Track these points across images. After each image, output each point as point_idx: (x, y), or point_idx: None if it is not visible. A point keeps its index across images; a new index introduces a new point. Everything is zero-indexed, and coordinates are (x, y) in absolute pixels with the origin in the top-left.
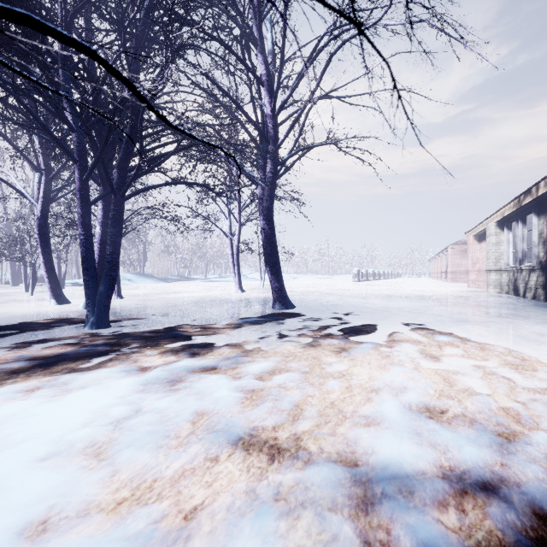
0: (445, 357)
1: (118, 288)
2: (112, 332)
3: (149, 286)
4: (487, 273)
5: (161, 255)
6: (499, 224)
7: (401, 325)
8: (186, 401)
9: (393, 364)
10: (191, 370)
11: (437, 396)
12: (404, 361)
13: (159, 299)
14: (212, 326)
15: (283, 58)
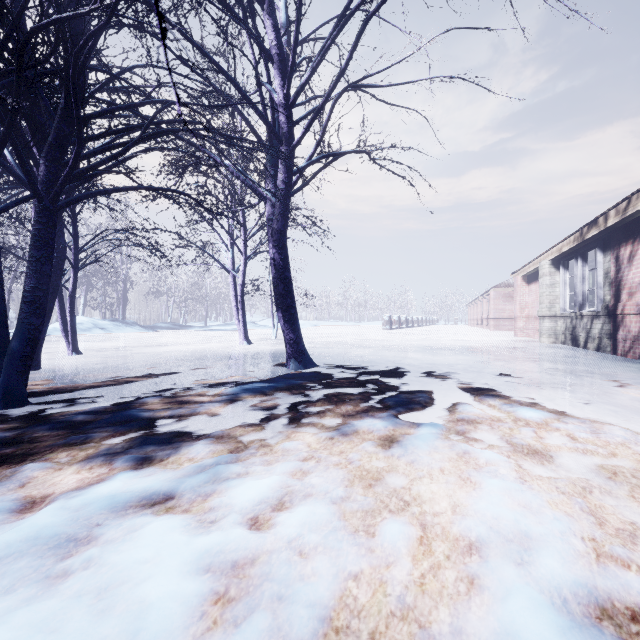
0: (551, 451)
1: (73, 340)
2: (25, 414)
3: (127, 337)
4: (540, 319)
5: (148, 298)
6: (554, 262)
7: (461, 391)
8: (64, 626)
9: (481, 472)
10: (120, 507)
11: (593, 558)
12: (496, 463)
13: (133, 355)
14: (194, 398)
15: (300, 20)
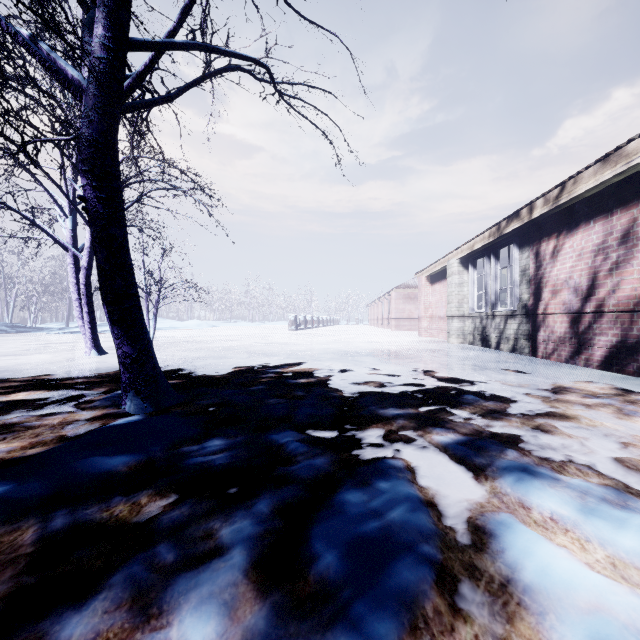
0: None
1: None
2: None
3: None
4: (449, 319)
5: None
6: (462, 261)
7: (452, 456)
8: None
9: None
10: None
11: None
12: None
13: None
14: None
15: None
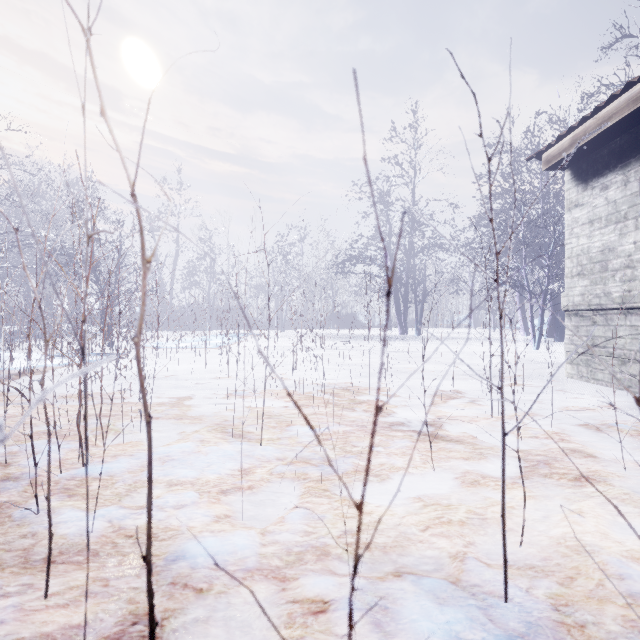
0: None
1: None
2: None
3: None
4: None
5: None
6: None
7: None
8: None
9: None
10: None
11: None
12: None
13: None
14: None
15: None
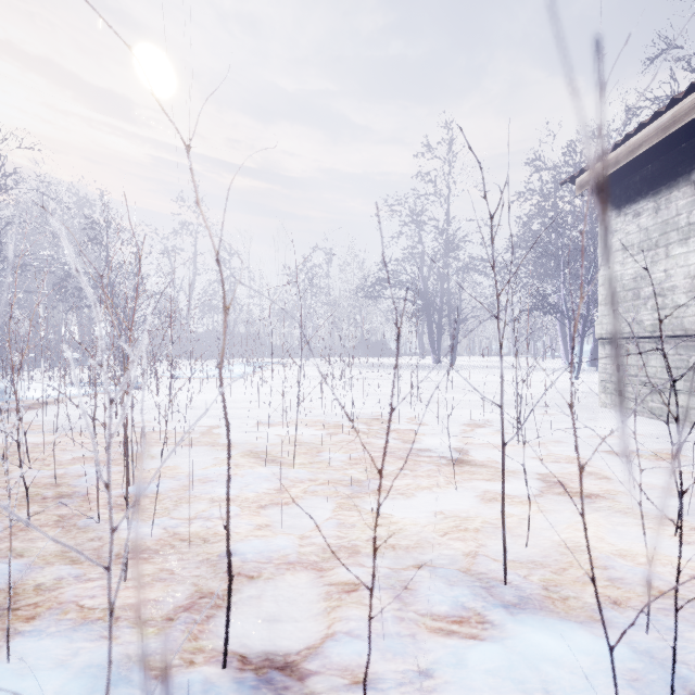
0: None
1: None
2: None
3: None
4: None
5: None
6: None
7: None
8: None
9: None
10: None
11: None
12: None
13: None
14: None
15: None
